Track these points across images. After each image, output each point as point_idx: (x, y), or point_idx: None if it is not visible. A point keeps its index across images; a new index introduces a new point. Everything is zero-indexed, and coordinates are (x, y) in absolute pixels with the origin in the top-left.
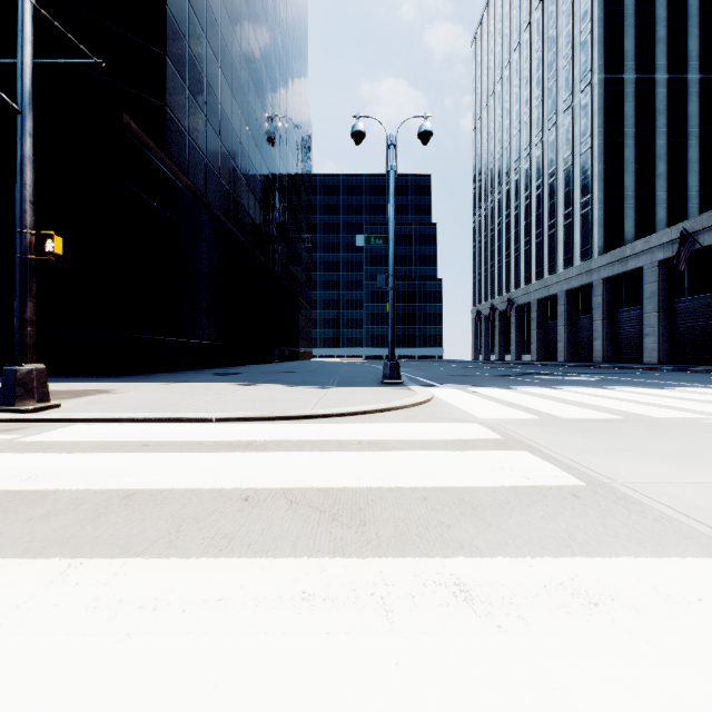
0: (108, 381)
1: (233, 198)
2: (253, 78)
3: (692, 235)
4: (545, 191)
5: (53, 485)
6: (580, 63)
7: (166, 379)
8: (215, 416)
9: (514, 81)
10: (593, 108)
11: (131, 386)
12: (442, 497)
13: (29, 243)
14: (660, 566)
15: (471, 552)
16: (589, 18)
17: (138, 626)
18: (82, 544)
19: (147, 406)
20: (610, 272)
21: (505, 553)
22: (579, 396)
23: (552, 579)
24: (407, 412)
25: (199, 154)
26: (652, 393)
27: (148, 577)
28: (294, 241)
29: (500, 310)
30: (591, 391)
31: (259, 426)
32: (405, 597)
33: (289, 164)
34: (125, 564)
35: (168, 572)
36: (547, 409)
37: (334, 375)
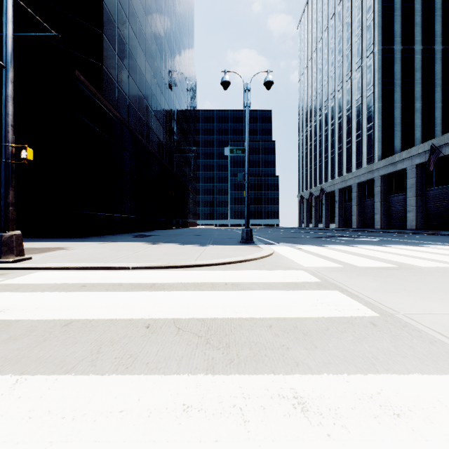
0: (65, 241)
1: (146, 124)
2: (159, 48)
3: (438, 148)
4: (344, 120)
5: (17, 316)
6: (366, 39)
7: (102, 240)
8: (131, 265)
9: (324, 51)
10: (374, 67)
11: (79, 245)
12: (282, 325)
13: (10, 152)
14: (440, 382)
15: (304, 369)
16: (372, 10)
17: (59, 435)
18: (29, 363)
19: (88, 258)
20: (385, 171)
21: (328, 370)
22: (368, 251)
23: (364, 392)
24: (257, 262)
25: (124, 96)
26: (415, 249)
27: (72, 391)
28: (185, 152)
29: (315, 196)
30: (375, 248)
31: (160, 272)
32: (258, 409)
33: (182, 103)
34: (56, 380)
35: (87, 387)
36: (348, 261)
37: (210, 237)
